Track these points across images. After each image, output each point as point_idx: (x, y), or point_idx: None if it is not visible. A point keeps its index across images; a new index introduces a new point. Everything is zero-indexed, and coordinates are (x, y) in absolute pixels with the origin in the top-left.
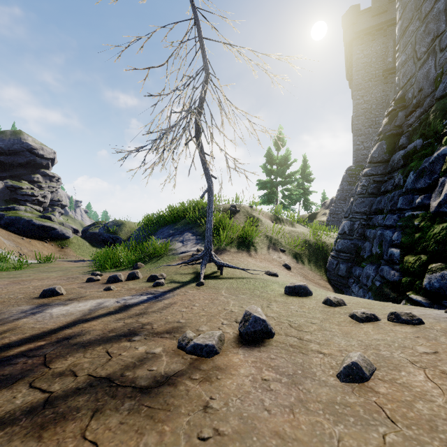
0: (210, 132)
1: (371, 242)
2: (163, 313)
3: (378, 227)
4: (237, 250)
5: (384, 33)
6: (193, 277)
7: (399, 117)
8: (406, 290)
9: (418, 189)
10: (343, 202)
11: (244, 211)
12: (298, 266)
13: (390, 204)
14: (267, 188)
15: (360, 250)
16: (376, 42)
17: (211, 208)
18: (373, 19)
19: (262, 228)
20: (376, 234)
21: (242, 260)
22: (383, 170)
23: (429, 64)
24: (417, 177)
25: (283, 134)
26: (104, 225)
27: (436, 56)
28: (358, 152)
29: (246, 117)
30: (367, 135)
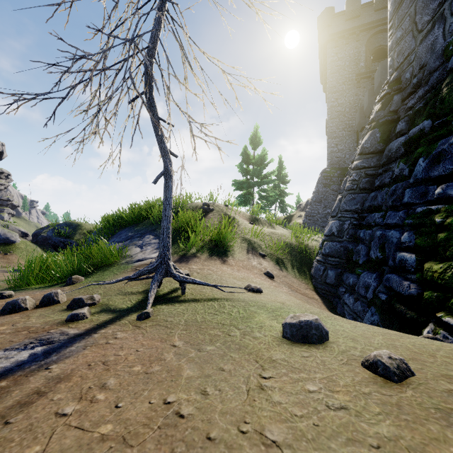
0: (167, 86)
1: (366, 245)
2: (8, 427)
3: (375, 227)
4: (209, 256)
5: (357, 37)
6: (140, 300)
7: (395, 101)
8: (433, 310)
9: (433, 178)
10: (318, 204)
11: (218, 211)
12: (281, 273)
13: (392, 199)
14: (244, 188)
15: (351, 254)
16: (349, 46)
17: (169, 198)
18: (347, 23)
19: (239, 229)
20: (374, 235)
21: (214, 269)
22: (376, 162)
23: (435, 34)
24: (430, 163)
25: (259, 133)
26: (54, 228)
27: (445, 22)
28: (333, 154)
29: (219, 66)
30: (341, 138)
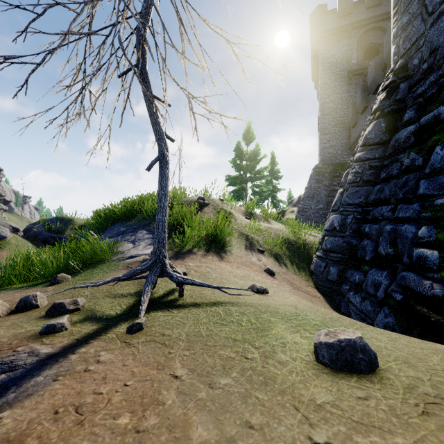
0: (162, 58)
1: (373, 240)
2: None
3: (382, 221)
4: (206, 252)
5: (349, 35)
6: (131, 304)
7: (401, 89)
8: None
9: None
10: (311, 200)
11: (213, 205)
12: (281, 270)
13: (403, 192)
14: (237, 183)
15: (355, 249)
16: (341, 43)
17: (164, 187)
18: (339, 21)
19: (235, 224)
20: (383, 229)
21: (213, 266)
22: (381, 153)
23: None
24: None
25: (252, 128)
26: (44, 223)
27: None
28: (325, 150)
29: (223, 36)
30: (333, 134)
